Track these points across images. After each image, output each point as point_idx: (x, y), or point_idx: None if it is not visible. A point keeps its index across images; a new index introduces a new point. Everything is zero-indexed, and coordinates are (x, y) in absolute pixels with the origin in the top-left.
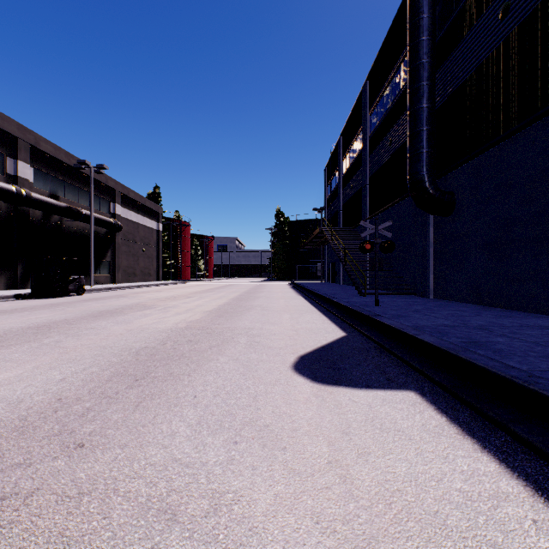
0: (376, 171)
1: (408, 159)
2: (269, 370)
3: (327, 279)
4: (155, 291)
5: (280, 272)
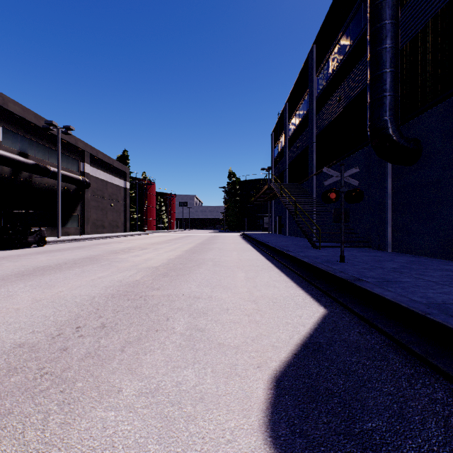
0: (323, 128)
1: (369, 105)
2: (215, 448)
3: (273, 230)
4: (117, 242)
5: (232, 224)
